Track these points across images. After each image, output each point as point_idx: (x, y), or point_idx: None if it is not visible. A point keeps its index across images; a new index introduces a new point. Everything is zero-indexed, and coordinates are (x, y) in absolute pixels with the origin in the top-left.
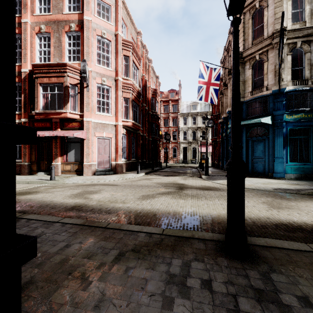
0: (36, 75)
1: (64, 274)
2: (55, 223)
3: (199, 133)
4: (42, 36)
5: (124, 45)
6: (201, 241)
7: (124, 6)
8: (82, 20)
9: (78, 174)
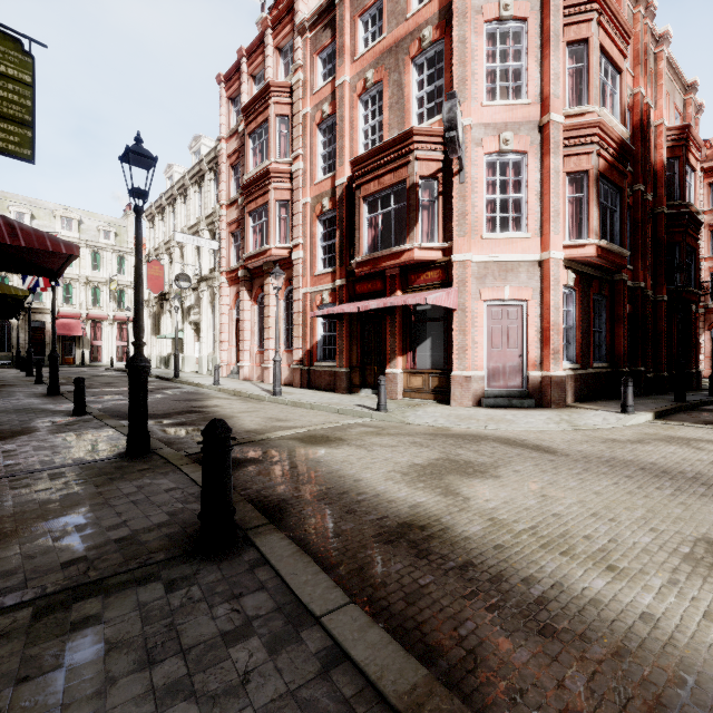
0: (358, 181)
1: None
2: (311, 628)
3: None
4: (368, 98)
5: (571, 10)
6: None
7: None
8: (448, 5)
9: (437, 401)
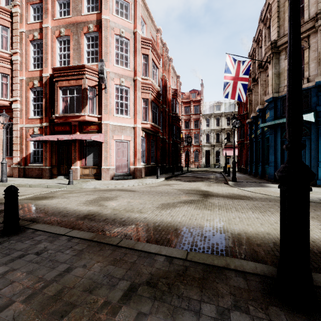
0: (56, 78)
1: (55, 316)
2: (62, 236)
3: (223, 135)
4: (62, 40)
5: (143, 43)
6: (239, 274)
7: (143, 2)
8: (100, 20)
9: (96, 179)
